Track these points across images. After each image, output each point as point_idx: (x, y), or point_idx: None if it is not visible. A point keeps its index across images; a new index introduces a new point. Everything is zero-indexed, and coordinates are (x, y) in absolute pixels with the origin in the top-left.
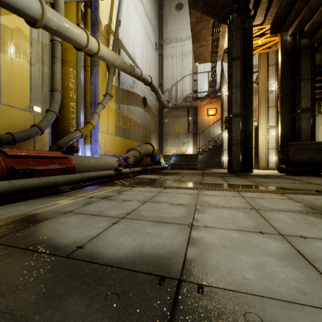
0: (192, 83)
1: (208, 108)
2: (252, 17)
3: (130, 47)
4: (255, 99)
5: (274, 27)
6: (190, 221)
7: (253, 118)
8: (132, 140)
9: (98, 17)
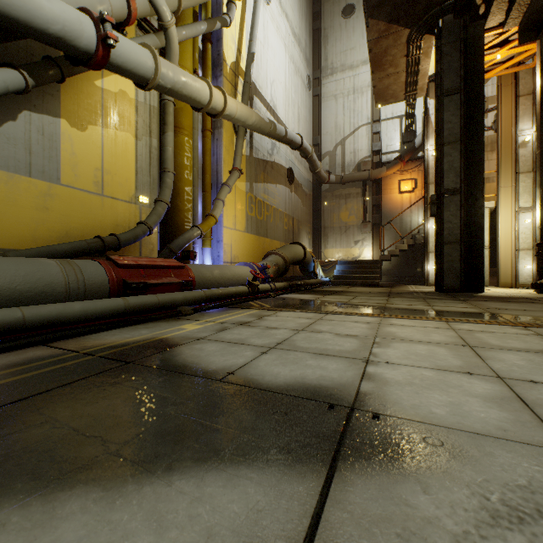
0: (372, 139)
1: (400, 181)
2: (481, 17)
3: (268, 90)
4: (492, 160)
5: (527, 29)
6: (365, 355)
7: (487, 195)
8: (271, 238)
9: (222, 53)
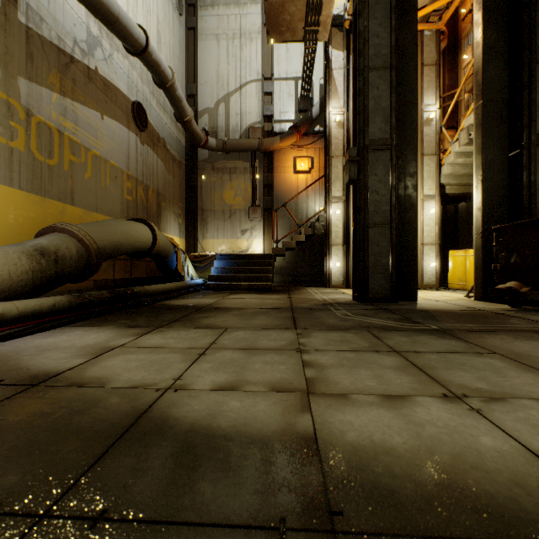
0: (263, 100)
1: (296, 157)
2: None
3: None
4: None
5: None
6: None
7: None
8: (87, 208)
9: None
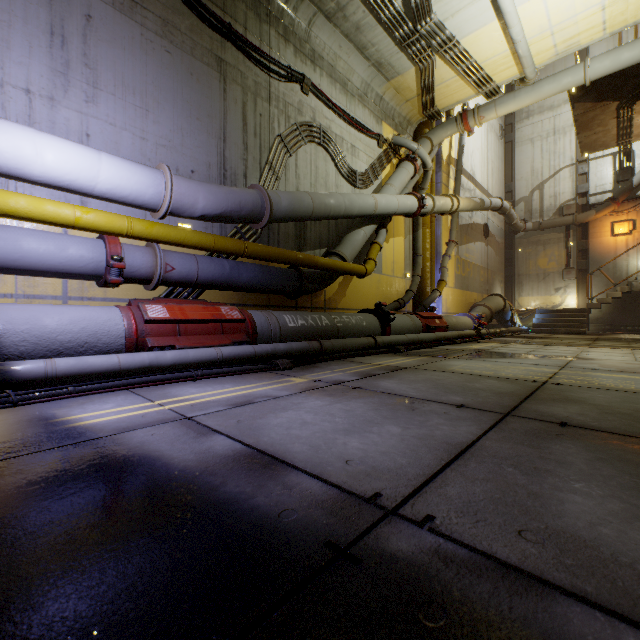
0: (577, 181)
1: (613, 223)
2: None
3: (468, 162)
4: None
5: None
6: (577, 353)
7: None
8: (470, 291)
9: (440, 154)
